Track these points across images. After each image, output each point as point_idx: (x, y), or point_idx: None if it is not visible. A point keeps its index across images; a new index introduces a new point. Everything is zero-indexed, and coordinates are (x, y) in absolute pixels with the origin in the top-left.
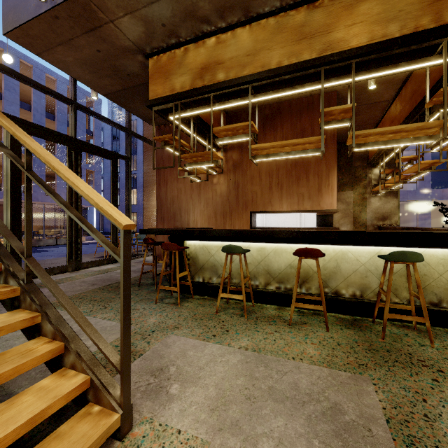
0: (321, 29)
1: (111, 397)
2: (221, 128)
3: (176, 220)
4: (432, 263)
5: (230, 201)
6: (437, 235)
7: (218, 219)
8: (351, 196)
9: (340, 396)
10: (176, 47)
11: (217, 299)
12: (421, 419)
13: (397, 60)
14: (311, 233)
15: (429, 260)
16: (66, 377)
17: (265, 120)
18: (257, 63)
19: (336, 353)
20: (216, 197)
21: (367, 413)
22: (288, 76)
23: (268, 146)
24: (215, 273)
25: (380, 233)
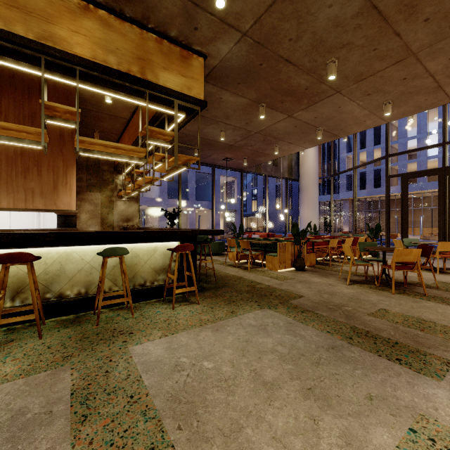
0: (41, 13)
1: None
2: None
3: None
4: (141, 254)
5: None
6: (139, 233)
7: None
8: (100, 198)
9: (29, 399)
10: None
11: None
12: (102, 376)
13: (118, 88)
14: (23, 235)
15: (139, 253)
16: None
17: None
18: None
19: (42, 358)
20: None
21: (55, 398)
22: None
23: None
24: None
25: (98, 233)
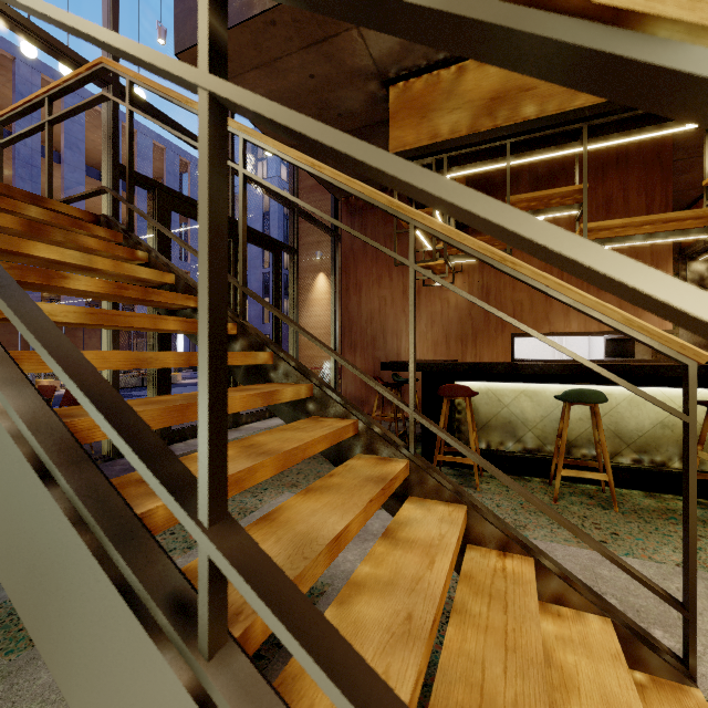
0: None
1: (662, 657)
2: (526, 196)
3: (376, 347)
4: None
5: (474, 318)
6: None
7: (451, 346)
8: None
9: None
10: (442, 67)
11: (523, 477)
12: None
13: None
14: None
15: None
16: (570, 619)
17: (538, 183)
18: None
19: None
20: (449, 311)
21: None
22: None
23: (617, 225)
24: (512, 435)
25: None
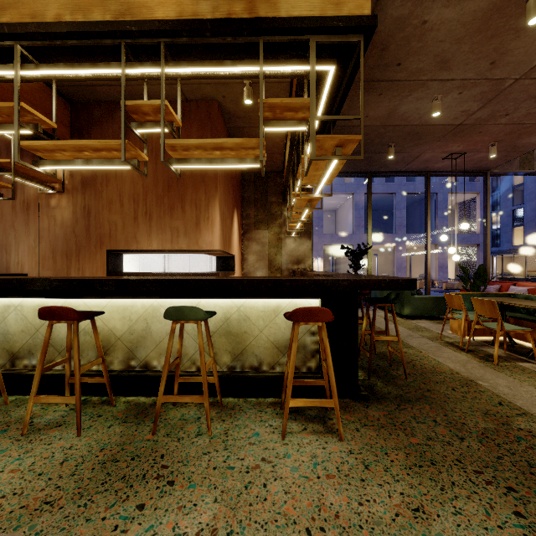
0: None
1: None
2: None
3: None
4: (253, 317)
5: (77, 235)
6: (230, 283)
7: (58, 261)
8: (267, 236)
9: None
10: None
11: None
12: None
13: (223, 56)
14: (79, 282)
15: (250, 314)
16: None
17: (129, 122)
18: (25, 8)
19: (30, 486)
20: (55, 228)
21: None
22: (74, 41)
23: (50, 146)
24: None
25: (168, 281)
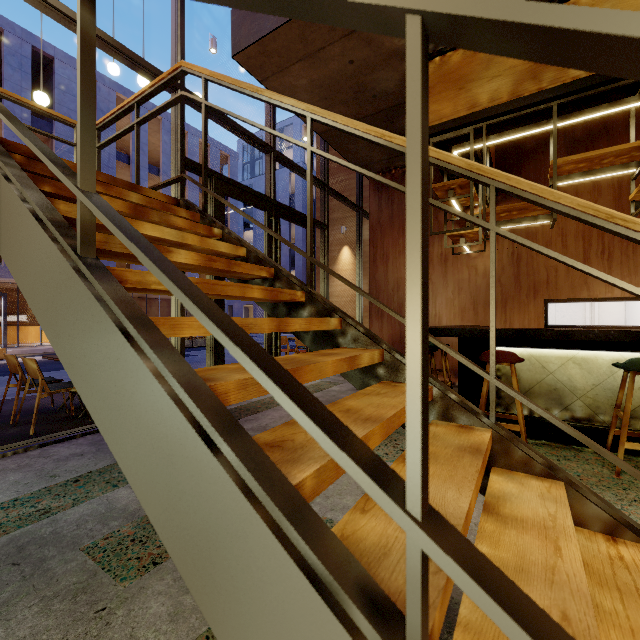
0: None
1: None
2: (575, 158)
3: (402, 314)
4: None
5: (503, 284)
6: None
7: (479, 312)
8: None
9: None
10: None
11: (572, 447)
12: None
13: None
14: None
15: None
16: None
17: (575, 146)
18: None
19: None
20: (476, 278)
21: None
22: None
23: None
24: (558, 402)
25: None
